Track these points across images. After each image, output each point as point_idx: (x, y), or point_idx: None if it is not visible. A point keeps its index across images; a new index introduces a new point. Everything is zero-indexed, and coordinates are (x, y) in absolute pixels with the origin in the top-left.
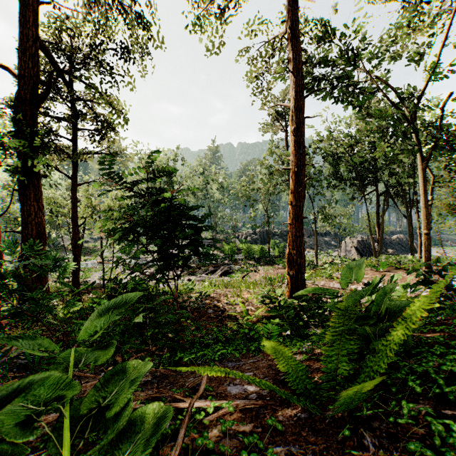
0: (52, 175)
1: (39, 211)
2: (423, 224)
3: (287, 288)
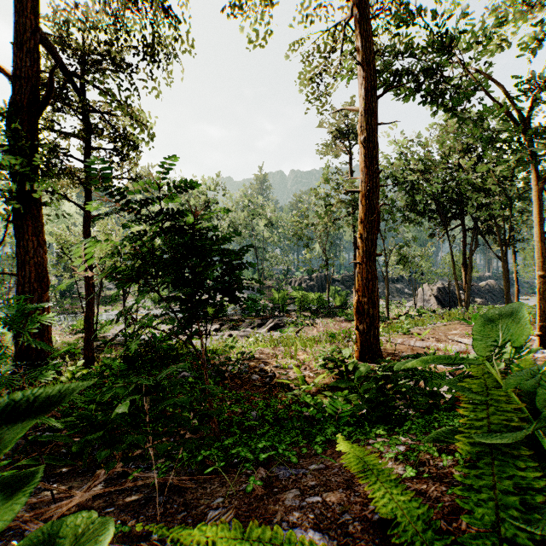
0: (67, 209)
1: (40, 248)
2: (536, 263)
3: (355, 347)
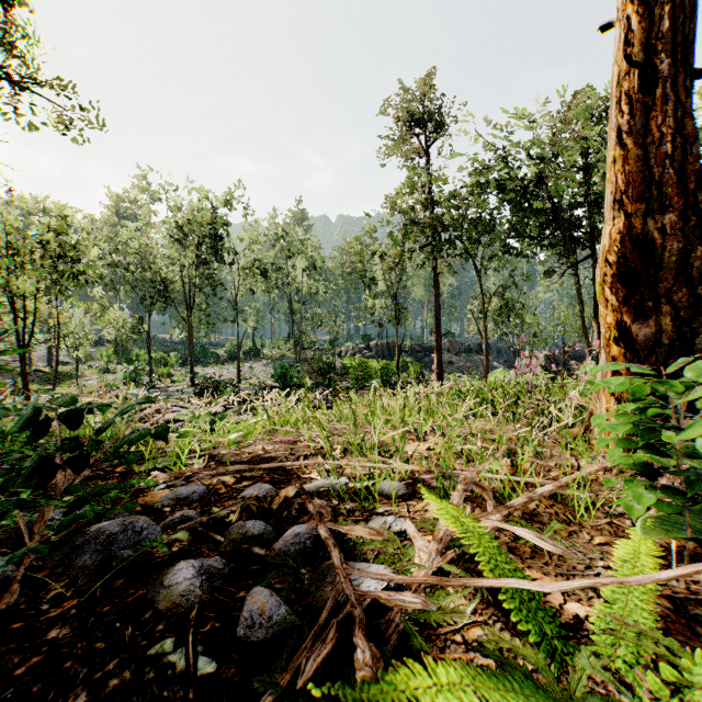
0: None
1: None
2: None
3: (613, 405)
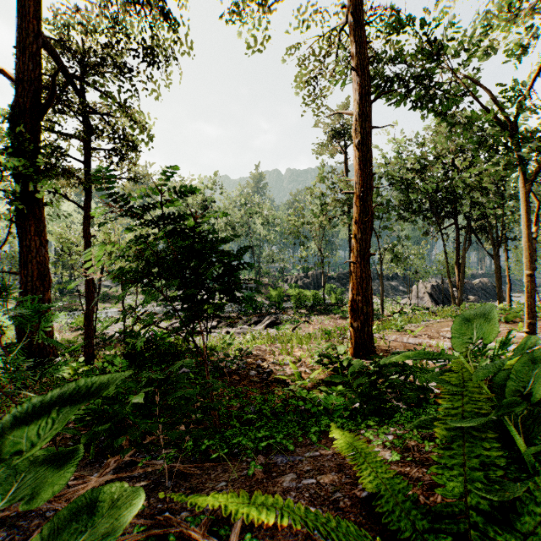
0: (66, 207)
1: (42, 248)
2: (525, 262)
3: (350, 343)
